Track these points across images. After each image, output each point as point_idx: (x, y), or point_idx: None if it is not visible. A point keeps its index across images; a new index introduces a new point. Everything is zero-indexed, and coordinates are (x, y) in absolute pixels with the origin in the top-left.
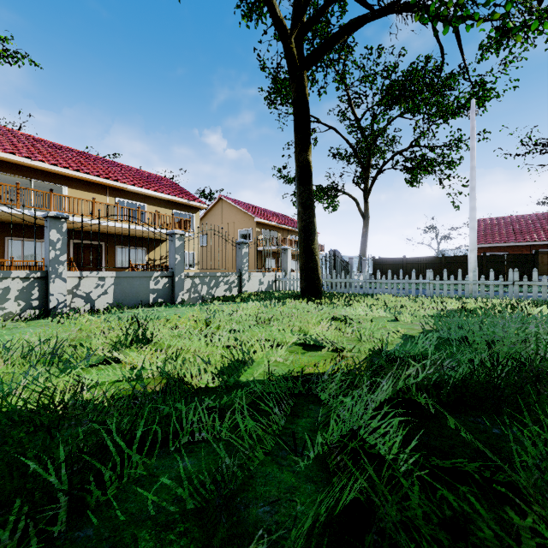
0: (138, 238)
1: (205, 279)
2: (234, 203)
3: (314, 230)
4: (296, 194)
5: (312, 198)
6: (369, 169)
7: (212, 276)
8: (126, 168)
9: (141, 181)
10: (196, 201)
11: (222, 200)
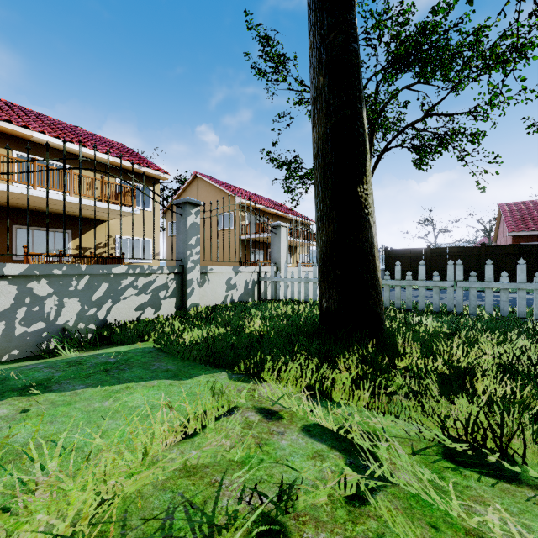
0: (56, 215)
1: (75, 282)
2: (211, 181)
3: (364, 142)
4: (309, 50)
5: (356, 47)
6: (371, 149)
7: (99, 273)
8: (51, 119)
9: (67, 133)
10: (152, 168)
11: (197, 179)
